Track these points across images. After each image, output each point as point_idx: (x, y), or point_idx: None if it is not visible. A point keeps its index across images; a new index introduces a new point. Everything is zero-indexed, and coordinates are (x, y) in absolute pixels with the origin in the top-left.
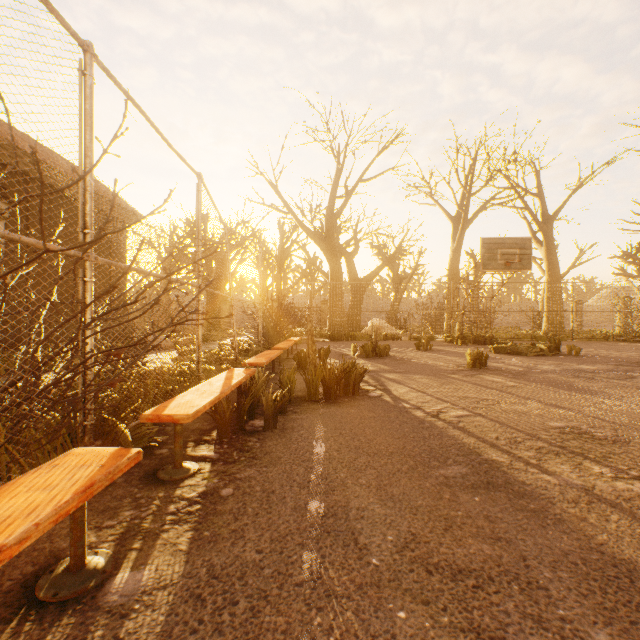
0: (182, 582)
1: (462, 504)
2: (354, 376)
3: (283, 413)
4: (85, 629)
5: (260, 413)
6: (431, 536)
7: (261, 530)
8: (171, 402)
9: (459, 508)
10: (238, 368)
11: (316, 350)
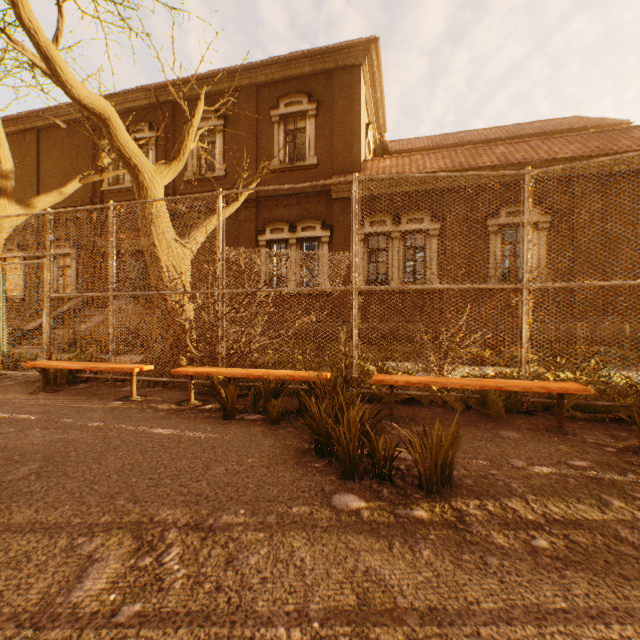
0: (102, 407)
1: (1, 458)
2: (334, 434)
3: (274, 425)
4: (106, 401)
5: (284, 417)
6: (15, 442)
7: (104, 415)
8: (205, 367)
9: (2, 456)
10: (326, 373)
11: (343, 370)
